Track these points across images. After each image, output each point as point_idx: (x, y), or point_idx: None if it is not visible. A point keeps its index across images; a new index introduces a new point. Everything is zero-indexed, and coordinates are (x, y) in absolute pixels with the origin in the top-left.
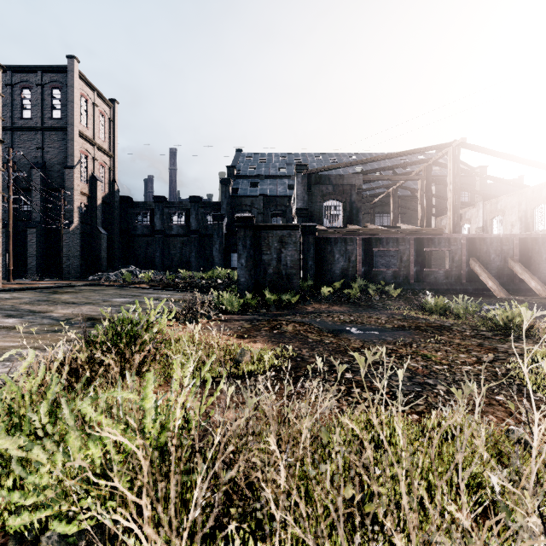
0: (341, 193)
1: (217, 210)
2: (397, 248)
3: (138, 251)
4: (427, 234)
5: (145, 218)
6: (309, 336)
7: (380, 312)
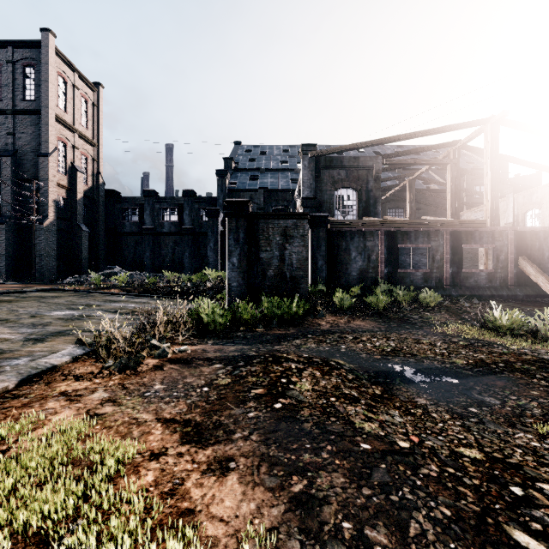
0: (356, 179)
1: (212, 205)
2: (429, 244)
3: (126, 250)
4: (467, 226)
5: (134, 215)
6: (354, 421)
7: (425, 331)
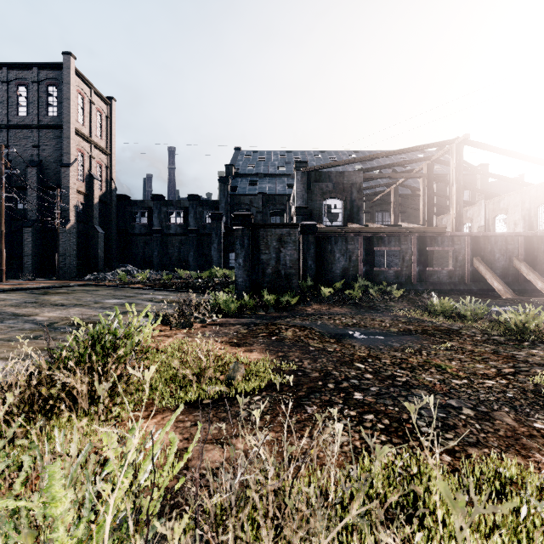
0: (341, 191)
1: (215, 209)
2: (400, 247)
3: (136, 250)
4: (430, 232)
5: (143, 217)
6: (310, 343)
7: (383, 314)
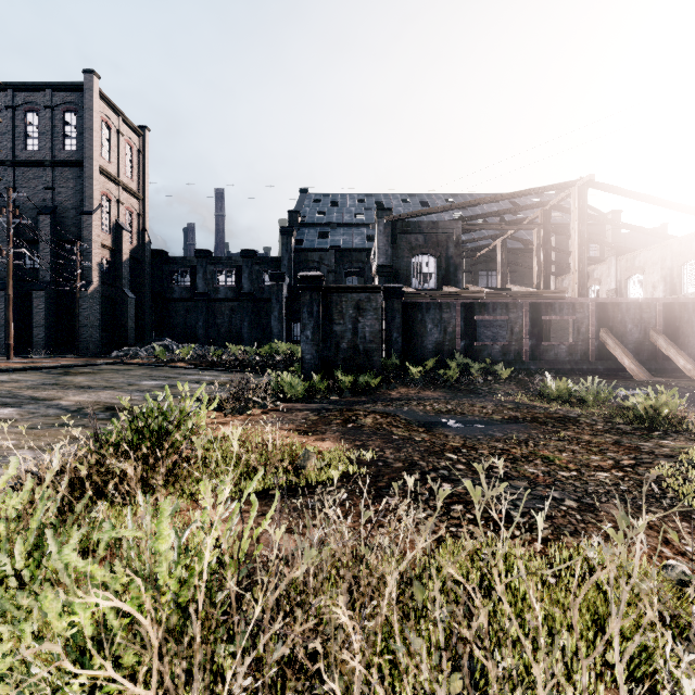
0: (435, 245)
1: (276, 267)
2: (507, 316)
3: (175, 319)
4: (546, 298)
5: (184, 278)
6: (394, 432)
7: (485, 399)
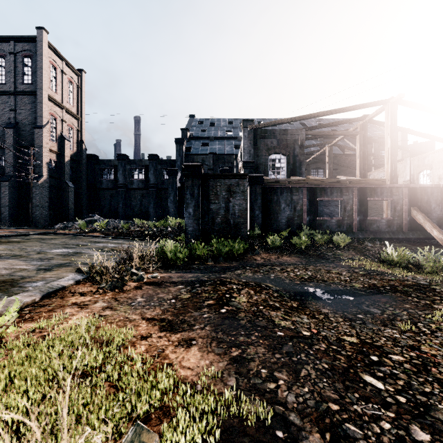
0: (285, 147)
1: (172, 166)
2: (341, 198)
3: (103, 202)
4: (371, 184)
5: (109, 174)
6: (274, 320)
7: (335, 264)
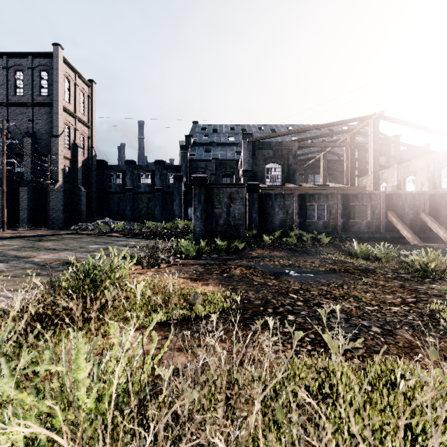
0: (280, 157)
1: (177, 171)
2: (327, 203)
3: (112, 205)
4: (352, 191)
5: (118, 178)
6: (254, 279)
7: (313, 257)
